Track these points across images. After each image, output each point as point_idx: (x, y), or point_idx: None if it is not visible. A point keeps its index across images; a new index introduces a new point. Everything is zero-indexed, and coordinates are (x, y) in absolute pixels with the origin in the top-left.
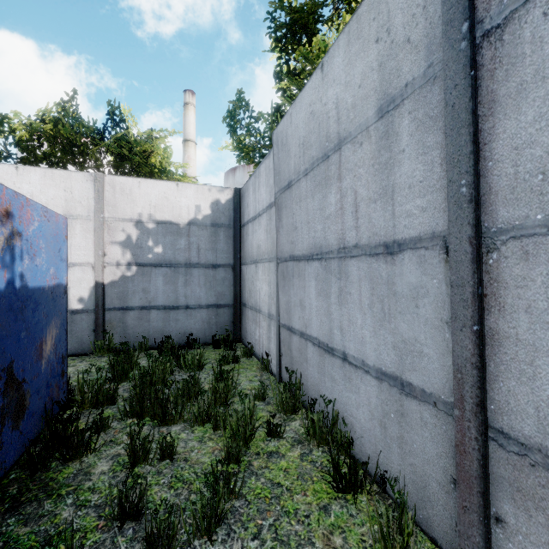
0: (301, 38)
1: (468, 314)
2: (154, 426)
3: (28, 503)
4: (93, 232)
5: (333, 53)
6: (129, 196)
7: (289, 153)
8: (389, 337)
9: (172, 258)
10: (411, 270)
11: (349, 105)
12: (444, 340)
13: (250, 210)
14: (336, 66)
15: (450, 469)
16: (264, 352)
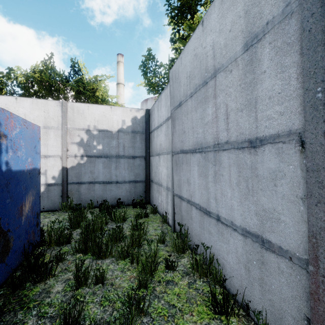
0: (187, 15)
1: (323, 193)
2: (93, 259)
3: (8, 312)
4: (60, 137)
5: (210, 12)
6: (82, 114)
7: (180, 84)
8: (252, 206)
9: (108, 152)
10: (270, 159)
11: (222, 45)
12: (299, 211)
13: (155, 122)
14: (213, 20)
15: (304, 309)
16: (164, 211)
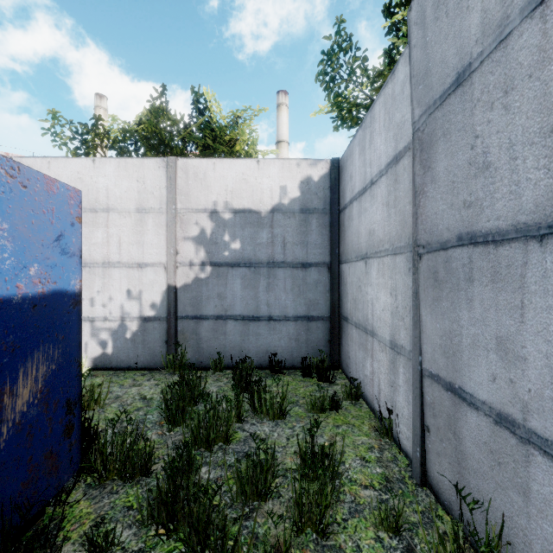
0: None
1: None
2: None
3: None
4: (165, 227)
5: None
6: (203, 181)
7: (462, 5)
8: None
9: (252, 256)
10: None
11: None
12: None
13: (356, 182)
14: None
15: None
16: (382, 402)
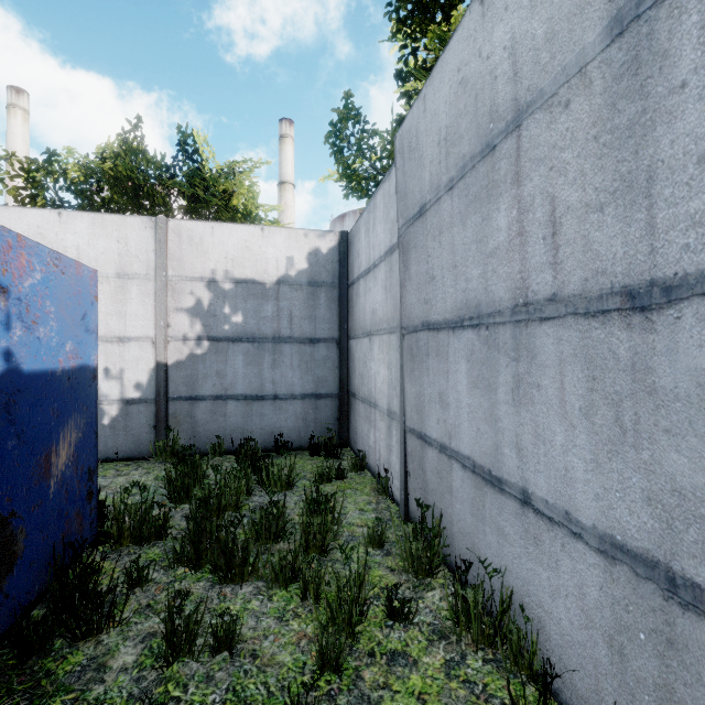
0: (435, 14)
1: None
2: (214, 583)
3: None
4: (153, 296)
5: None
6: (200, 246)
7: (421, 161)
8: (634, 478)
9: (256, 330)
10: (703, 342)
11: (539, 40)
12: None
13: (362, 260)
14: None
15: None
16: (382, 466)
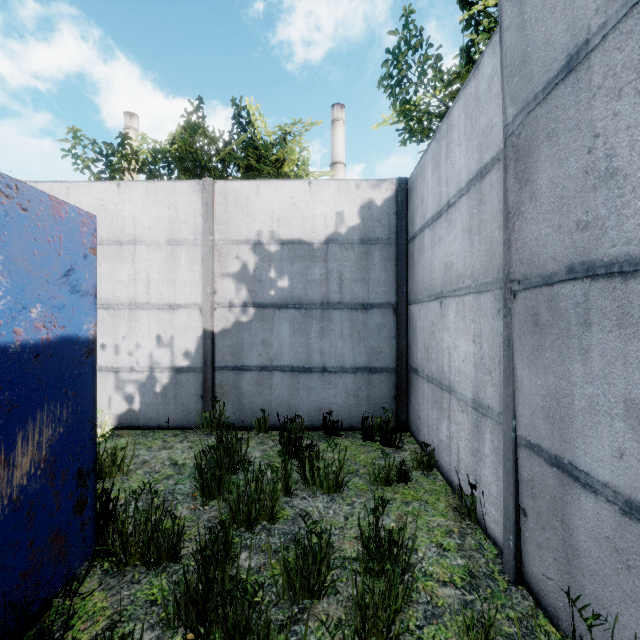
0: None
1: None
2: None
3: None
4: (200, 262)
5: None
6: (245, 207)
7: None
8: None
9: (303, 295)
10: None
11: None
12: None
13: (428, 205)
14: None
15: None
16: (462, 474)
